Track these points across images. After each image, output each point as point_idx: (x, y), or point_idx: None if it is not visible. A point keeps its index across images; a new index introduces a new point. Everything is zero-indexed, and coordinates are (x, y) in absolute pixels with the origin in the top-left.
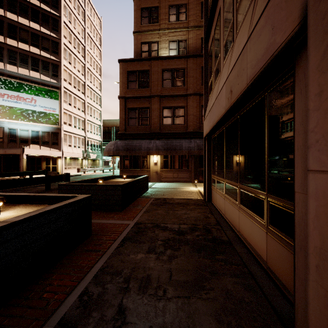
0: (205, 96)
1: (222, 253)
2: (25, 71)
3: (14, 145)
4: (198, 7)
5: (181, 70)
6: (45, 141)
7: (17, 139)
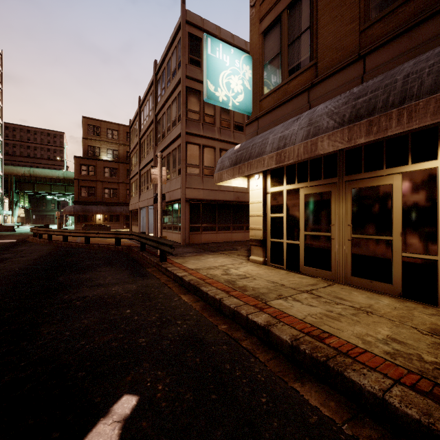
0: (130, 197)
1: None
2: None
3: None
4: (125, 134)
5: (116, 169)
6: None
7: None
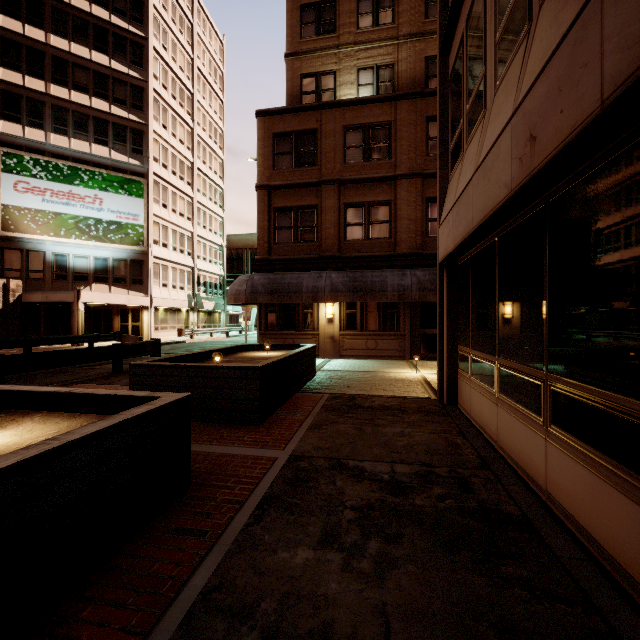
0: (442, 172)
1: (516, 559)
2: (83, 145)
3: (63, 285)
4: None
5: (384, 126)
6: (120, 277)
7: (68, 274)
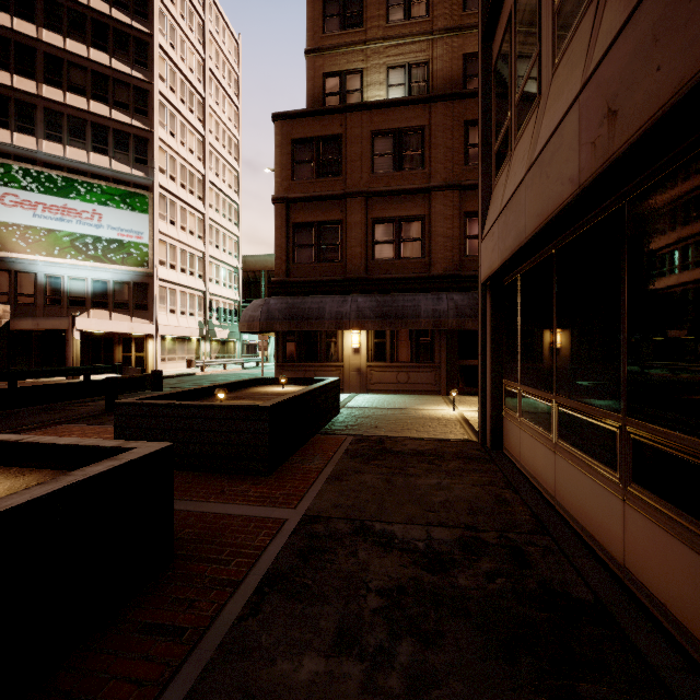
0: (485, 178)
1: (597, 670)
2: (79, 154)
3: (56, 310)
4: None
5: (416, 132)
6: (122, 302)
7: (63, 298)
